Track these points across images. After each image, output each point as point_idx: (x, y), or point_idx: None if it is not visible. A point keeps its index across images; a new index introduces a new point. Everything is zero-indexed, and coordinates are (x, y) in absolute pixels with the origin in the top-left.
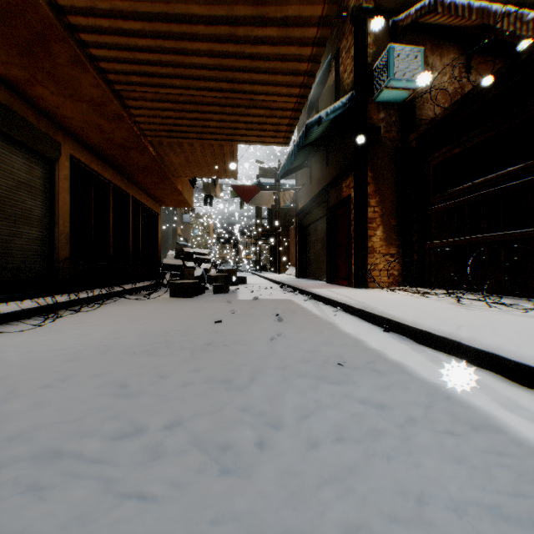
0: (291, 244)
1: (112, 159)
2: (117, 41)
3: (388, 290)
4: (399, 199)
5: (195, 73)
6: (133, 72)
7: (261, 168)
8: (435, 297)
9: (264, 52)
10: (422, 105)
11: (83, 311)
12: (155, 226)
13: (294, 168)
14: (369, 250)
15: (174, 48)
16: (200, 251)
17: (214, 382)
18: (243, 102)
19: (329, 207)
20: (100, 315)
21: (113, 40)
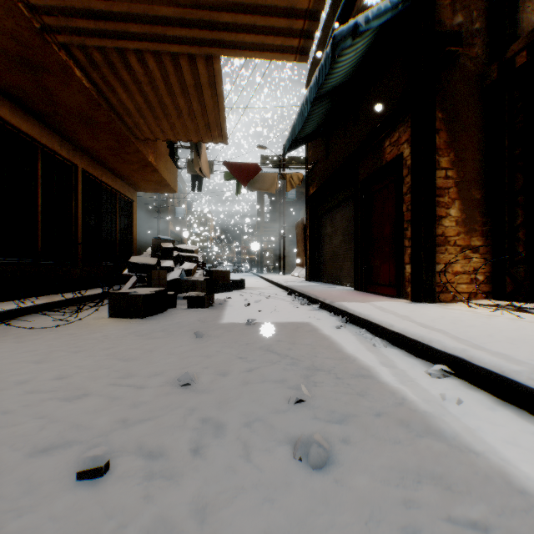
0: (298, 241)
1: (27, 99)
2: None
3: (480, 308)
4: (485, 158)
5: None
6: None
7: (263, 157)
8: None
9: None
10: (521, 6)
11: None
12: (128, 215)
13: (306, 138)
14: (437, 240)
15: None
16: (186, 247)
17: None
18: None
19: (358, 182)
20: None
21: None
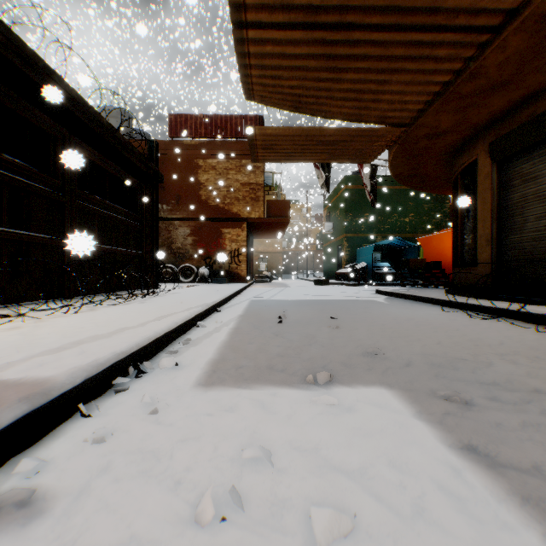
0: None
1: None
2: (413, 89)
3: None
4: None
5: (367, 66)
6: (437, 57)
7: None
8: (50, 313)
9: (295, 83)
10: None
11: (536, 329)
12: None
13: None
14: None
15: (372, 81)
16: None
17: (309, 305)
18: (326, 20)
19: None
20: (485, 327)
21: (416, 89)
